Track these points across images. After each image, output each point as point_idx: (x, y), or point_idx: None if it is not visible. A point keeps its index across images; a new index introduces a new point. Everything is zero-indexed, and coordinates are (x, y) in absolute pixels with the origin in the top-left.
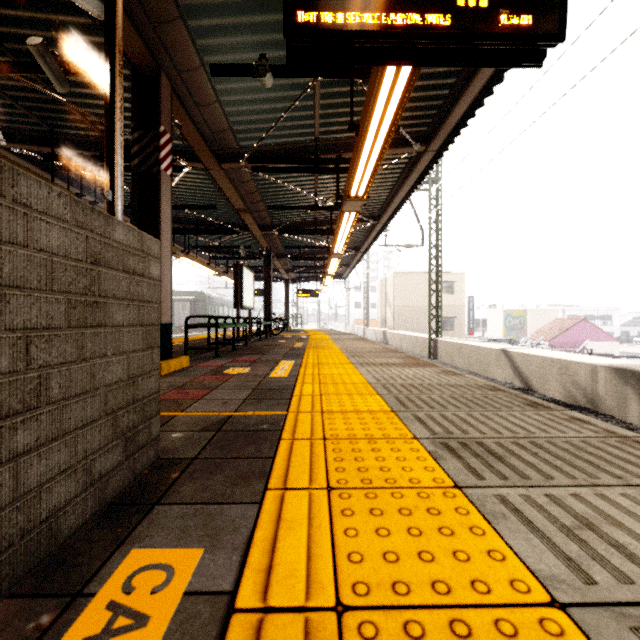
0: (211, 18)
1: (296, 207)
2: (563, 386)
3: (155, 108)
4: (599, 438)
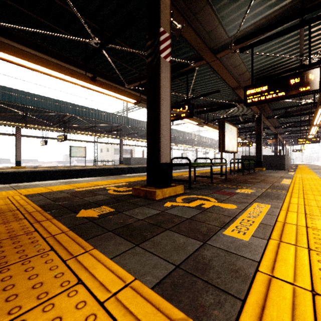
0: None
1: (294, 136)
2: None
3: (276, 137)
4: None
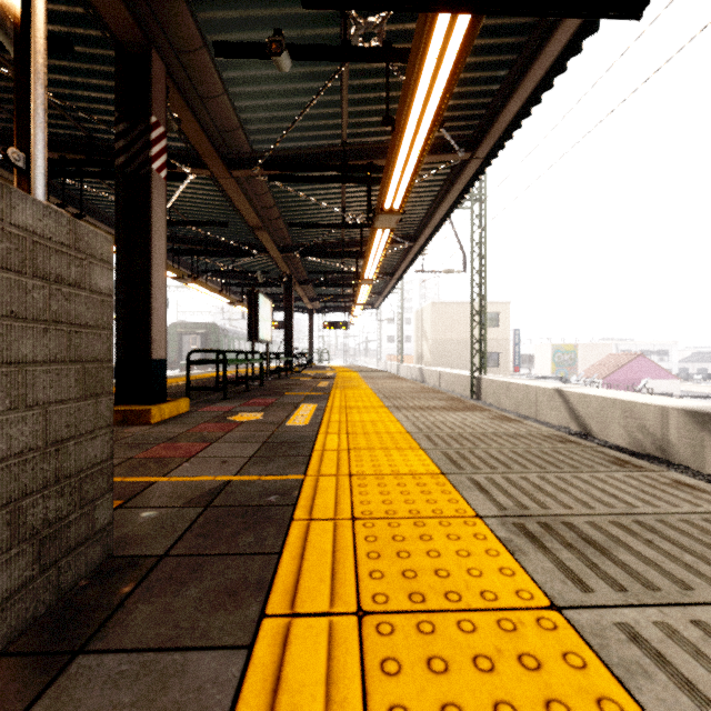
0: None
1: (321, 225)
2: (628, 431)
3: (145, 95)
4: None
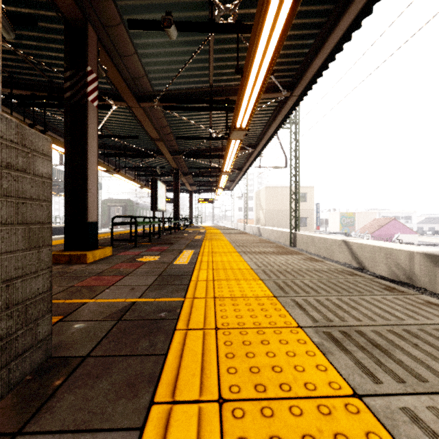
0: None
1: (196, 137)
2: (388, 267)
3: (84, 53)
4: None
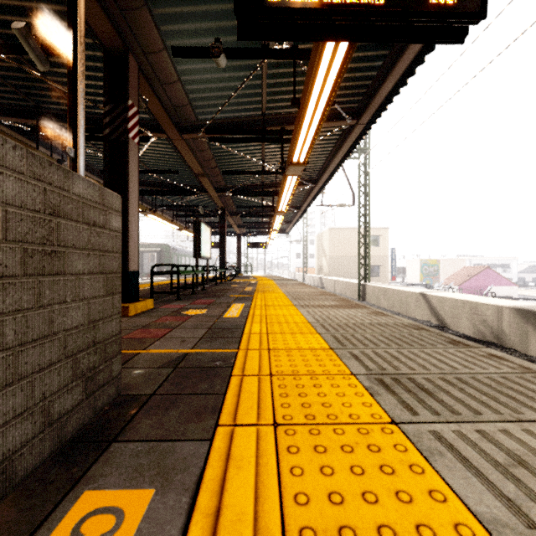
0: (172, 6)
1: (246, 172)
2: (473, 324)
3: (124, 85)
4: (517, 374)
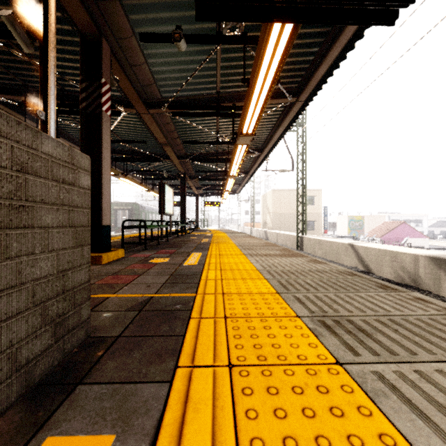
0: None
1: (203, 142)
2: (394, 270)
3: (98, 65)
4: (442, 316)
